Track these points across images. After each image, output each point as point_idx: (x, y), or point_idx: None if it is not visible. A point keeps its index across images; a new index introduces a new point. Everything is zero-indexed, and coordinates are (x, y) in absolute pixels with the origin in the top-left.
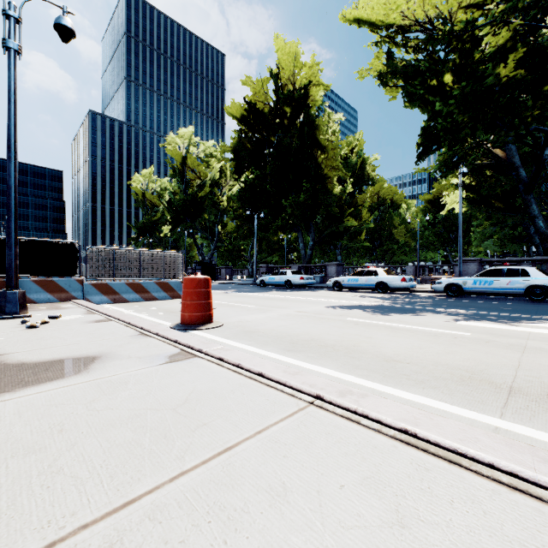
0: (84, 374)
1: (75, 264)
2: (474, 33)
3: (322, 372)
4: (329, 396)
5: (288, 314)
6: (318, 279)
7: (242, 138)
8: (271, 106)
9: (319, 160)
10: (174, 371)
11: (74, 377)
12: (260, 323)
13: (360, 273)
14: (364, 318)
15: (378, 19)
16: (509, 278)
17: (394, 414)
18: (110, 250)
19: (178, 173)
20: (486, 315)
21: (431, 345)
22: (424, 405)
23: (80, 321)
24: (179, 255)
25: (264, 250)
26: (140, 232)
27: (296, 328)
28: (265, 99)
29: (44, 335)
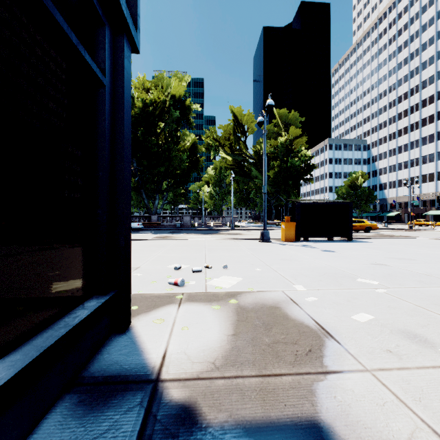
0: None
1: None
2: None
3: None
4: None
5: None
6: None
7: None
8: None
9: None
10: None
11: None
12: None
13: None
14: None
15: None
16: None
17: None
18: None
19: None
20: None
21: None
22: None
23: None
24: None
25: None
26: None
27: None
28: None
29: None
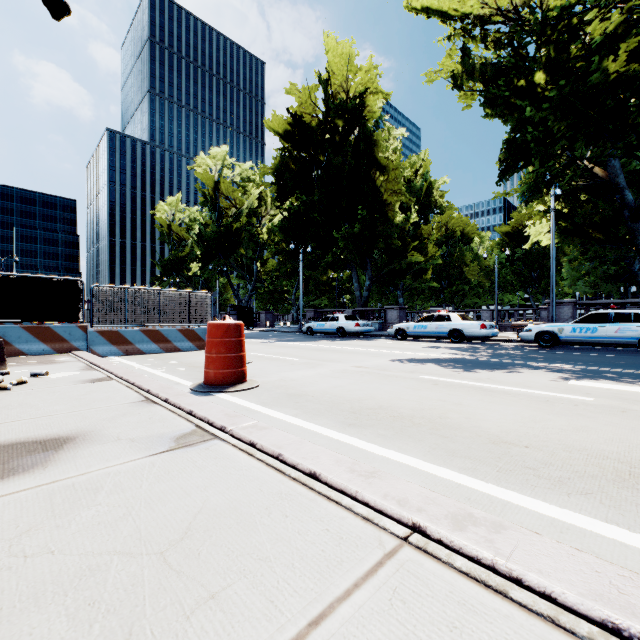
0: (37, 472)
1: (77, 306)
2: (571, 22)
3: (403, 463)
4: (436, 529)
5: (343, 370)
6: (376, 326)
7: (285, 157)
8: (320, 119)
9: (378, 183)
10: (178, 465)
11: (18, 477)
12: (309, 382)
13: (428, 318)
14: (443, 375)
15: (451, 7)
16: (617, 324)
17: (573, 580)
18: (122, 289)
19: (210, 200)
20: (601, 372)
21: (547, 416)
22: (584, 531)
23: (70, 380)
24: (207, 296)
25: (311, 291)
26: (166, 270)
27: (357, 390)
28: (312, 111)
29: (12, 401)
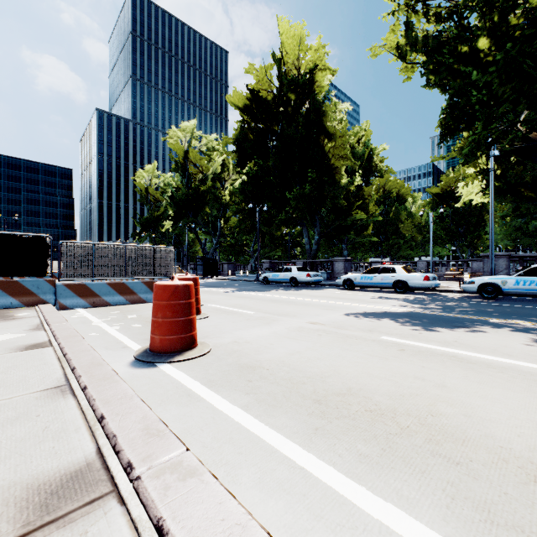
0: None
1: (45, 261)
2: None
3: None
4: None
5: (299, 328)
6: (324, 275)
7: (245, 128)
8: (275, 94)
9: (326, 149)
10: None
11: None
12: (263, 346)
13: (374, 270)
14: (404, 336)
15: None
16: None
17: None
18: (89, 245)
19: (180, 167)
20: None
21: None
22: None
23: (4, 347)
24: (171, 251)
25: (267, 245)
26: (144, 227)
27: (317, 359)
28: (268, 87)
29: None
